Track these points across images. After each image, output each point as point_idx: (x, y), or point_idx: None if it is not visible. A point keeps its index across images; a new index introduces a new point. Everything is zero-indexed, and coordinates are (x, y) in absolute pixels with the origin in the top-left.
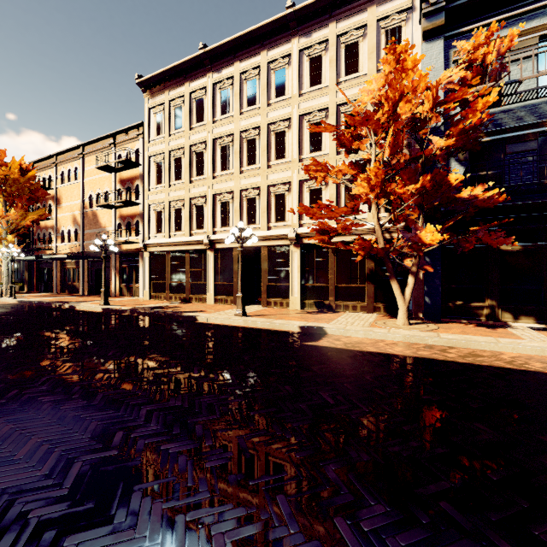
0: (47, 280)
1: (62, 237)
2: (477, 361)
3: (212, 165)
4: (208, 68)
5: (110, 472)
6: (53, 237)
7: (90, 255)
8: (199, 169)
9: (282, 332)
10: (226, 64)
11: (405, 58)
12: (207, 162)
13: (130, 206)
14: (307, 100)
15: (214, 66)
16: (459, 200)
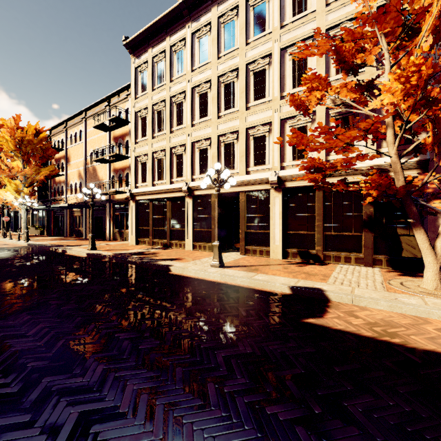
0: (60, 226)
1: (71, 189)
2: None
3: (191, 113)
4: (186, 19)
5: None
6: (64, 190)
7: None
8: (179, 119)
9: (268, 295)
10: (204, 11)
11: None
12: (186, 111)
13: (121, 160)
14: (290, 31)
15: (192, 15)
16: None
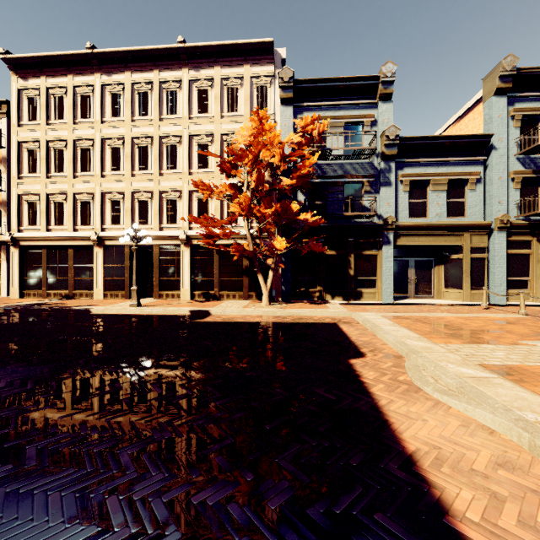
0: None
1: None
2: (300, 321)
3: (101, 163)
4: (96, 68)
5: (79, 381)
6: None
7: None
8: (85, 165)
9: (175, 316)
10: (116, 70)
11: (264, 123)
12: (95, 160)
13: None
14: (196, 124)
15: (103, 67)
16: (298, 221)
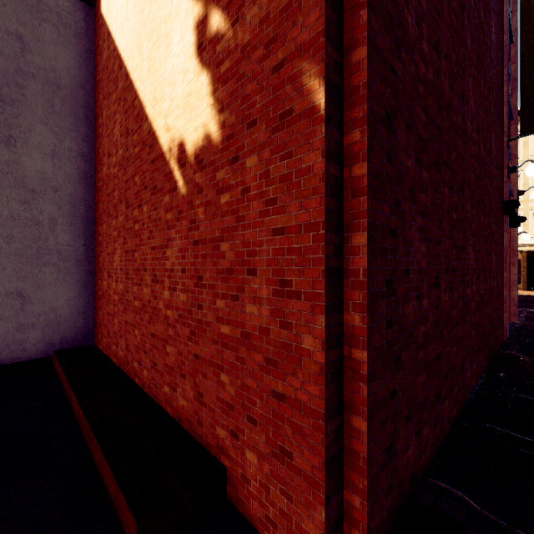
0: None
1: None
2: None
3: None
4: None
5: None
6: None
7: None
8: None
9: None
10: None
11: None
12: None
13: None
14: None
15: None
16: None
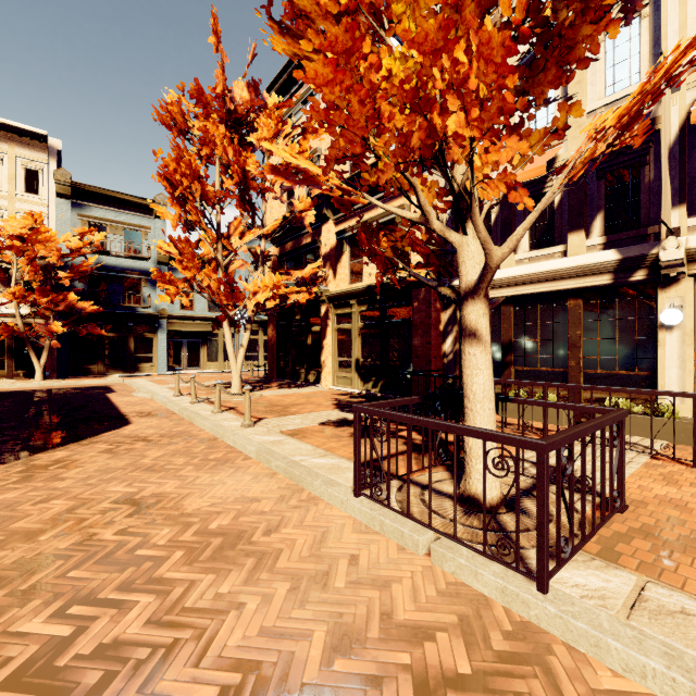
0: None
1: None
2: (77, 386)
3: None
4: None
5: None
6: None
7: None
8: None
9: None
10: None
11: (40, 228)
12: None
13: None
14: None
15: None
16: (77, 308)
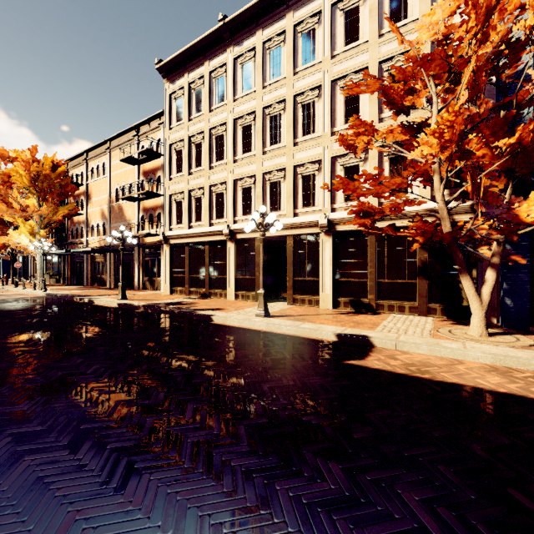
0: (80, 273)
1: (92, 231)
2: None
3: (232, 148)
4: (228, 42)
5: None
6: (84, 231)
7: (116, 249)
8: (219, 154)
9: (314, 342)
10: (247, 35)
11: None
12: (227, 145)
13: (152, 198)
14: (341, 61)
15: (234, 39)
16: None
